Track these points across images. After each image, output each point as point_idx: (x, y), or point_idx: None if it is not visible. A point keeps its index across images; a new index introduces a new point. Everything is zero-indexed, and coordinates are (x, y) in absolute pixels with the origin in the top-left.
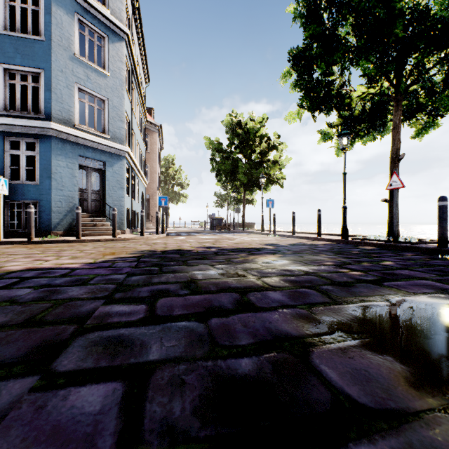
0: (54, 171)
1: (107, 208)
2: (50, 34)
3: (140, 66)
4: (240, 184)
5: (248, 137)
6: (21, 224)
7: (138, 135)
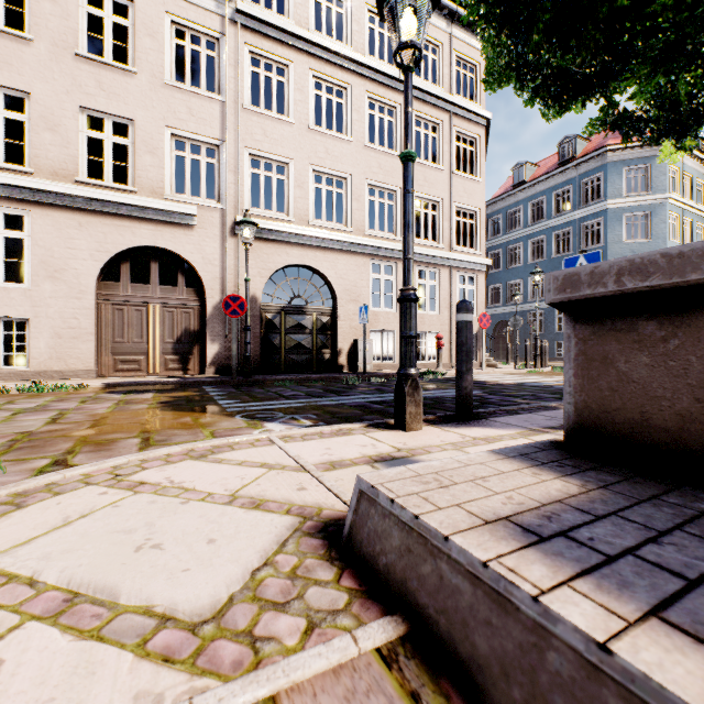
0: None
1: None
2: (606, 240)
3: None
4: None
5: None
6: None
7: None
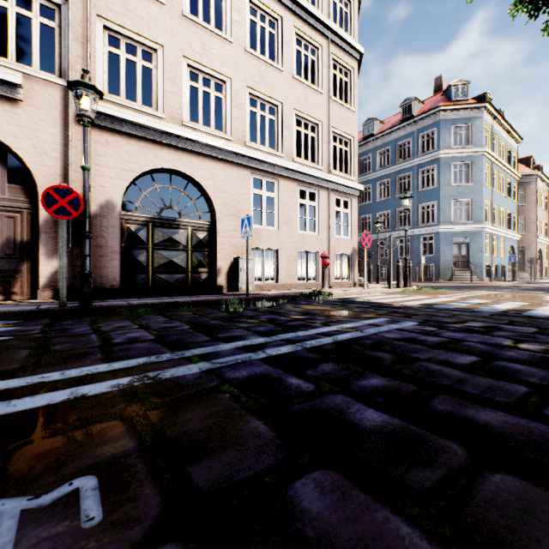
0: (441, 249)
1: (470, 265)
2: (439, 183)
3: (506, 140)
4: None
5: None
6: None
7: (503, 202)
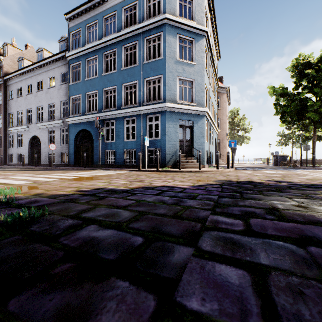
0: (167, 131)
1: (194, 151)
2: (165, 53)
3: (214, 49)
4: (308, 122)
5: (319, 74)
6: (151, 161)
7: (212, 99)
